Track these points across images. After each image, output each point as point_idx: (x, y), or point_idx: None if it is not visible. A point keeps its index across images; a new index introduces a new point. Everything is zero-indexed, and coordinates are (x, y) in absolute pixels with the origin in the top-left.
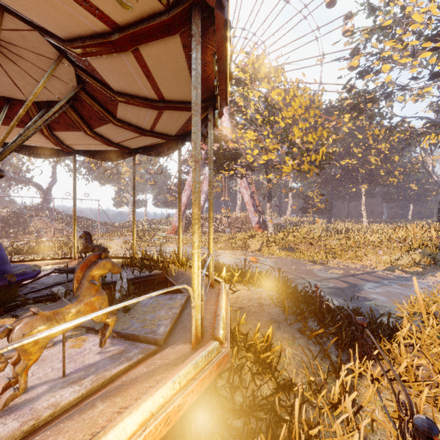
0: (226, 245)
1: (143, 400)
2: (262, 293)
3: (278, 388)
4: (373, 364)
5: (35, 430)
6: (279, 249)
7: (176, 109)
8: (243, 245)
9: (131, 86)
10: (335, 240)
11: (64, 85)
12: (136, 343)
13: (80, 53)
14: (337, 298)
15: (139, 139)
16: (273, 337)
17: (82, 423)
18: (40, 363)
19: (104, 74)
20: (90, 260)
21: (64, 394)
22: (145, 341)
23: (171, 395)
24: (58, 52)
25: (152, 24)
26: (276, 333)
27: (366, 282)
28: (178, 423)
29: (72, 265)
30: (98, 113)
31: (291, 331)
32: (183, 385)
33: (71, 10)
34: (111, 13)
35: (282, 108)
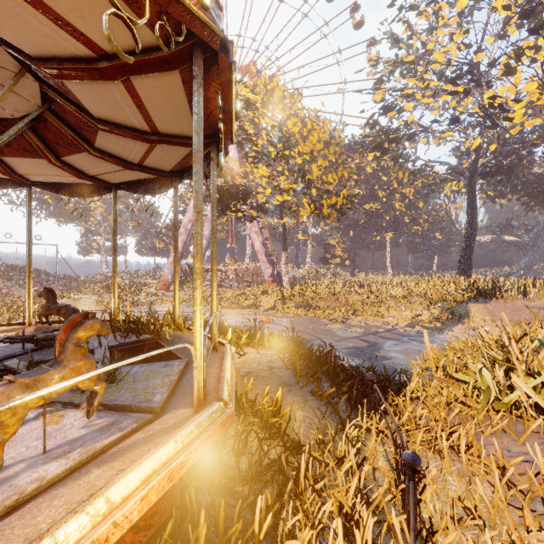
0: (233, 303)
1: (144, 459)
2: (273, 356)
3: (286, 450)
4: (382, 419)
5: (19, 505)
6: (296, 306)
7: (172, 144)
8: (254, 302)
9: (117, 114)
10: (358, 296)
11: (22, 101)
12: (128, 413)
13: (54, 74)
14: (355, 359)
15: (123, 173)
16: (283, 402)
17: (78, 488)
18: (9, 444)
19: (82, 98)
20: (75, 320)
21: (49, 468)
22: (139, 411)
23: (174, 454)
24: (18, 64)
25: (148, 57)
26: (287, 397)
27: (386, 340)
28: (178, 493)
29: (26, 332)
30: (69, 139)
31: (302, 394)
32: (185, 444)
33: (48, 31)
34: (98, 40)
35: (299, 141)
